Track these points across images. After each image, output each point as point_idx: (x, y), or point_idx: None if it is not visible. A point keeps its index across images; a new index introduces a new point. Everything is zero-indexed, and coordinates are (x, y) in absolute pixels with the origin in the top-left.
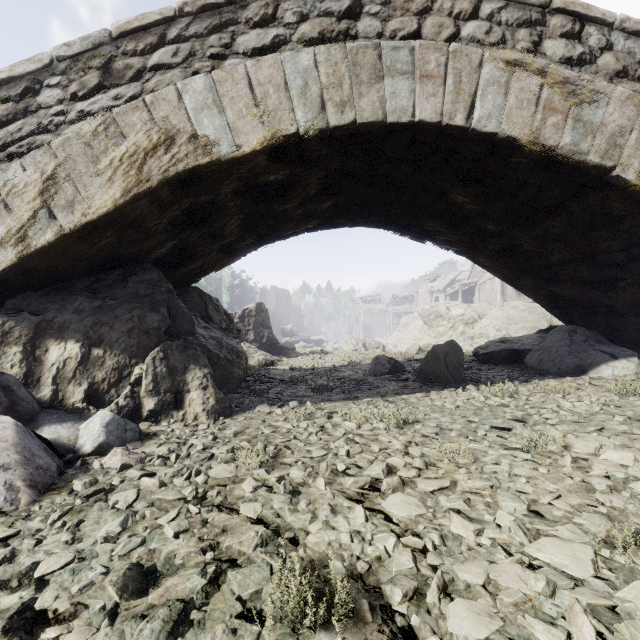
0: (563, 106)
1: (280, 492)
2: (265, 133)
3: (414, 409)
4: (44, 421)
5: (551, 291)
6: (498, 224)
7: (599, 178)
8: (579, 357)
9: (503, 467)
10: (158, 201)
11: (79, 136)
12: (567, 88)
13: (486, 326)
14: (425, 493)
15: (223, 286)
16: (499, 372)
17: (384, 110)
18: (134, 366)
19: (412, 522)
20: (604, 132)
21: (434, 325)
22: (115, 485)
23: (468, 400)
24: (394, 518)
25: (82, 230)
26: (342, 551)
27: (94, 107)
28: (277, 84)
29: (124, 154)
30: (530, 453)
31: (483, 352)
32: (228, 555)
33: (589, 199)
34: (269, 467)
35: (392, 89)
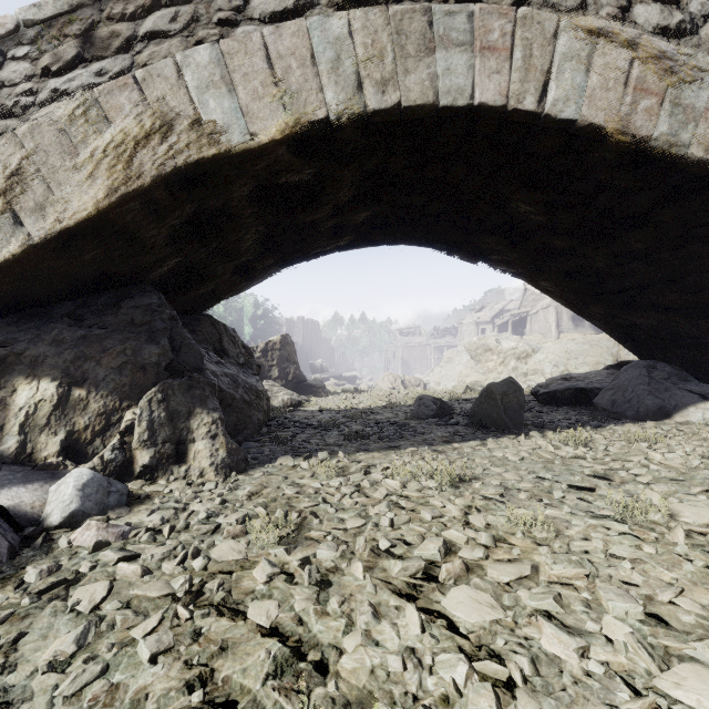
0: (658, 86)
1: (304, 583)
2: (287, 118)
3: (469, 462)
4: (3, 482)
5: (626, 320)
6: (567, 239)
7: (699, 178)
8: (661, 397)
9: (595, 544)
10: (153, 205)
11: (52, 121)
12: (663, 64)
13: (541, 361)
14: (498, 584)
15: (245, 316)
16: (565, 415)
17: (436, 90)
18: (126, 410)
19: (486, 633)
20: (708, 119)
21: (482, 360)
22: (82, 573)
23: (534, 450)
24: (461, 626)
25: (56, 240)
26: (391, 685)
27: (71, 85)
28: (302, 57)
29: (109, 144)
30: (626, 523)
31: (544, 391)
32: (225, 694)
33: (685, 205)
34: (290, 544)
35: (446, 64)
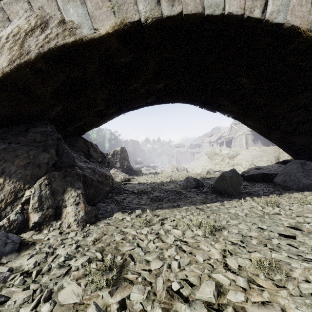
0: None
1: None
2: (115, 20)
3: (217, 216)
4: None
5: (290, 140)
6: (265, 98)
7: None
8: (310, 179)
9: None
10: (39, 72)
11: None
12: None
13: (240, 159)
14: None
15: (106, 139)
16: (259, 187)
17: (203, 5)
18: (27, 189)
19: None
20: None
21: (213, 159)
22: None
23: (250, 208)
24: None
25: None
26: None
27: None
28: None
29: (9, 34)
30: None
31: (247, 175)
32: None
33: None
34: (113, 285)
35: None
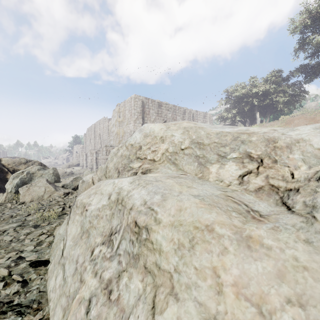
0: None
1: None
2: None
3: None
4: None
5: None
6: None
7: None
8: None
9: None
10: None
11: None
12: None
13: None
14: None
15: None
16: None
17: None
18: None
19: None
20: None
21: None
22: None
23: None
24: None
25: None
26: None
27: None
28: None
29: None
30: None
31: None
32: None
33: None
34: None
35: None
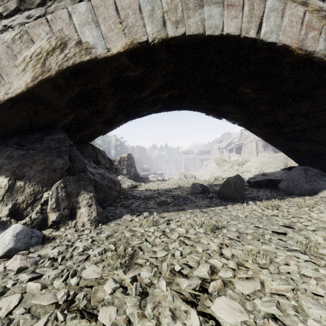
0: (318, 25)
1: (132, 293)
2: (126, 40)
3: (219, 217)
4: None
5: (294, 146)
6: (267, 106)
7: None
8: (312, 184)
9: (292, 268)
10: (57, 86)
11: (3, 41)
12: (321, 14)
13: (249, 166)
14: (242, 294)
15: (111, 145)
16: (264, 192)
17: (204, 27)
18: (44, 192)
19: None
20: None
21: (222, 165)
22: (7, 288)
23: (251, 211)
24: None
25: (5, 104)
26: None
27: (13, 23)
28: (134, 9)
29: (33, 53)
30: (306, 254)
31: (253, 181)
32: None
33: None
34: (126, 267)
35: (209, 13)
